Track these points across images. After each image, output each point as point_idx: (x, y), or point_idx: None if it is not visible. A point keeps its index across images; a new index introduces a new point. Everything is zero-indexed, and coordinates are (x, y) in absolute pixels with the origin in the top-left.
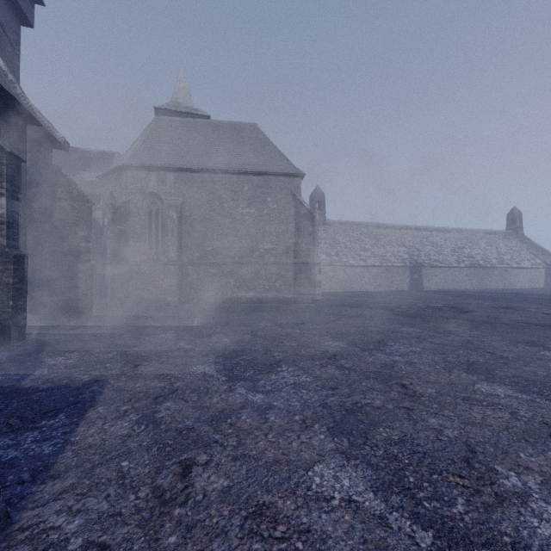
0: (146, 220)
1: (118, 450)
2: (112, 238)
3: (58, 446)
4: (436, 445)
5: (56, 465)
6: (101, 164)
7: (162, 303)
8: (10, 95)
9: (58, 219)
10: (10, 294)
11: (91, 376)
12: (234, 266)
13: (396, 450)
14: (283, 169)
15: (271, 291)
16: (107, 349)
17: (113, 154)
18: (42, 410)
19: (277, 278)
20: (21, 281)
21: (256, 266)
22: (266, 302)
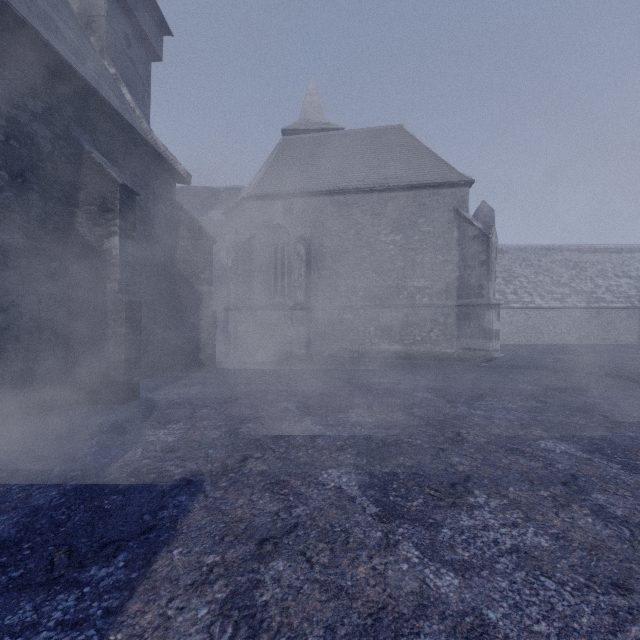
0: (271, 258)
1: None
2: (235, 280)
3: None
4: None
5: None
6: (228, 201)
7: (288, 356)
8: (129, 123)
9: (180, 260)
10: (123, 347)
11: (185, 471)
12: (374, 310)
13: None
14: (441, 177)
15: (424, 343)
16: (216, 423)
17: (239, 189)
18: (103, 537)
19: (433, 326)
20: (135, 332)
21: (403, 310)
22: (417, 358)
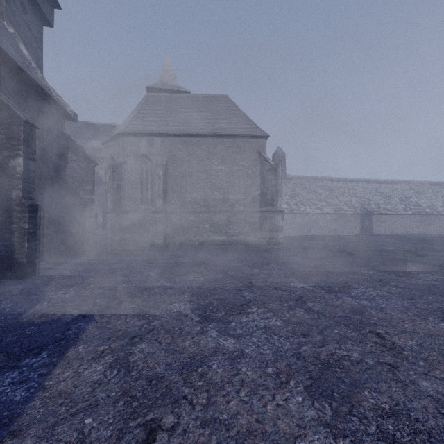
0: (139, 177)
1: (85, 401)
2: (112, 192)
3: (31, 391)
4: (441, 422)
5: (21, 417)
6: (105, 134)
7: (150, 244)
8: (29, 75)
9: (69, 176)
10: (26, 237)
11: (81, 311)
12: (209, 214)
13: (391, 427)
14: (250, 131)
15: (240, 235)
16: (100, 285)
17: (114, 126)
18: (30, 346)
19: (245, 224)
20: (35, 227)
21: (227, 214)
22: (236, 244)
